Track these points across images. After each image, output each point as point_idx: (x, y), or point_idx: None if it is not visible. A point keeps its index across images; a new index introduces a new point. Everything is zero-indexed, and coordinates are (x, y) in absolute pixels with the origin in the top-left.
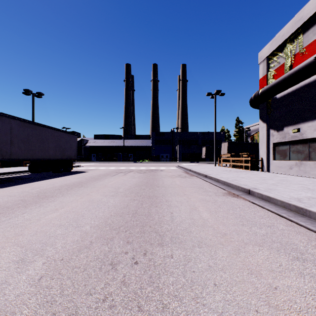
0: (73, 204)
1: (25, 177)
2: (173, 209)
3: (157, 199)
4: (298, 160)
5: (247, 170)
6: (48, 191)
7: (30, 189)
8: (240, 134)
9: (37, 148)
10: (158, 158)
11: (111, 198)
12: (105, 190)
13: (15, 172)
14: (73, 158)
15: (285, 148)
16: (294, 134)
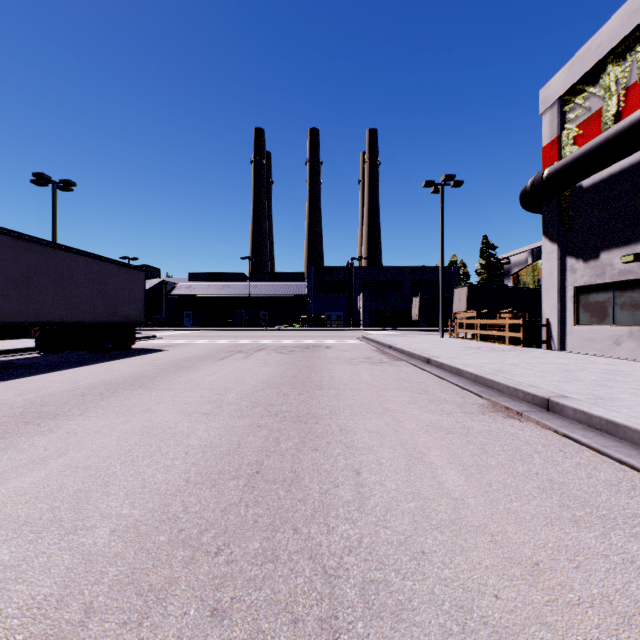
0: (96, 442)
1: (21, 364)
2: (360, 459)
3: (318, 425)
4: (637, 325)
5: (515, 347)
6: (52, 401)
7: (13, 396)
8: (490, 270)
9: (50, 298)
10: (321, 321)
11: (202, 421)
12: (192, 398)
13: (5, 350)
14: (136, 321)
15: (602, 298)
16: (624, 267)
